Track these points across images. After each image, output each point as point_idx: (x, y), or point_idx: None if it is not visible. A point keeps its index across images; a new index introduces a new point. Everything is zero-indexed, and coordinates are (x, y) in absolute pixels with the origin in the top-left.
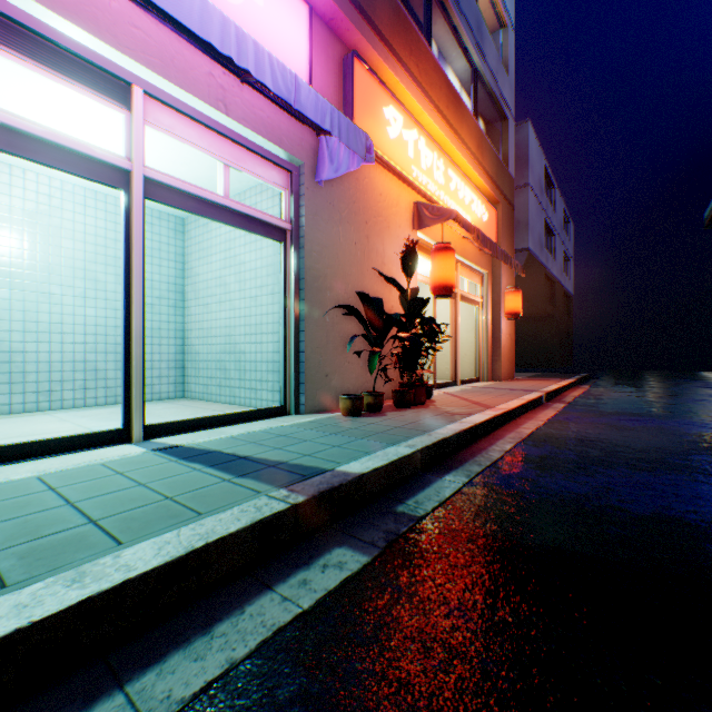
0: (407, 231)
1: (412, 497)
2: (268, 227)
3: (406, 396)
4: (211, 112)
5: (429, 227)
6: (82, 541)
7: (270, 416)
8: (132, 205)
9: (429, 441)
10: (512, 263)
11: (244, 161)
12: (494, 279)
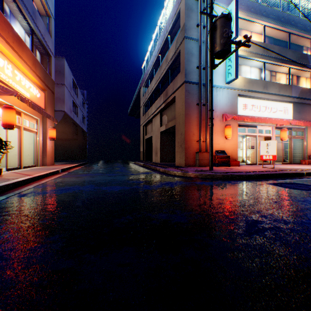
0: None
1: None
2: None
3: None
4: None
5: (2, 95)
6: None
7: None
8: None
9: None
10: (51, 117)
11: None
12: (44, 122)
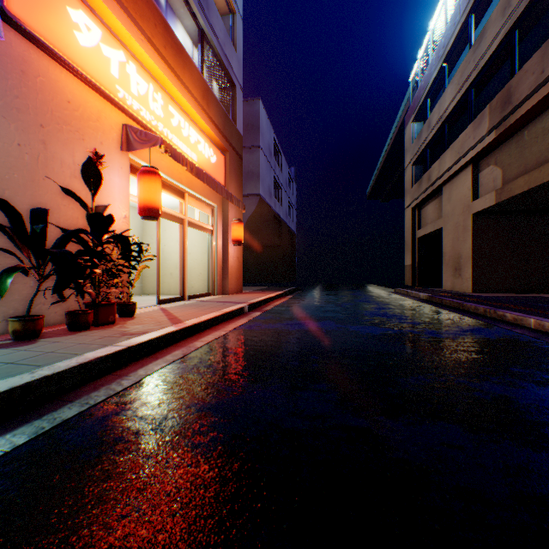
0: (115, 151)
1: None
2: None
3: (81, 318)
4: None
5: (139, 150)
6: None
7: None
8: None
9: (11, 385)
10: (234, 199)
11: None
12: (224, 212)
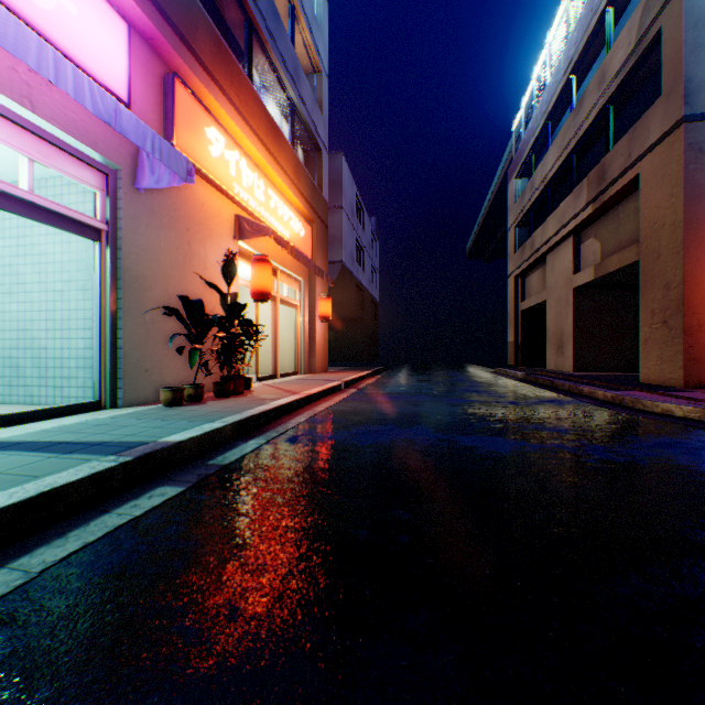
0: (230, 240)
1: (222, 455)
2: (82, 225)
3: (227, 387)
4: (15, 106)
5: (251, 239)
6: None
7: (84, 411)
8: None
9: (240, 417)
10: (324, 275)
11: (53, 158)
12: (311, 287)
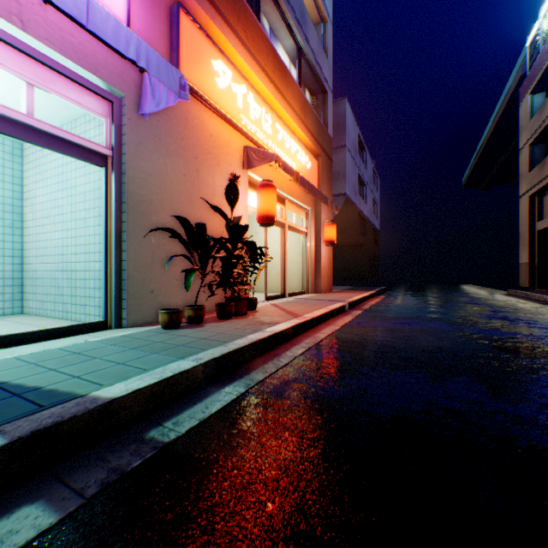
0: (238, 170)
1: (175, 417)
2: (85, 151)
3: (227, 309)
4: (4, 25)
5: (257, 167)
6: None
7: (88, 331)
8: None
9: (220, 352)
10: (328, 202)
11: (52, 83)
12: (317, 215)
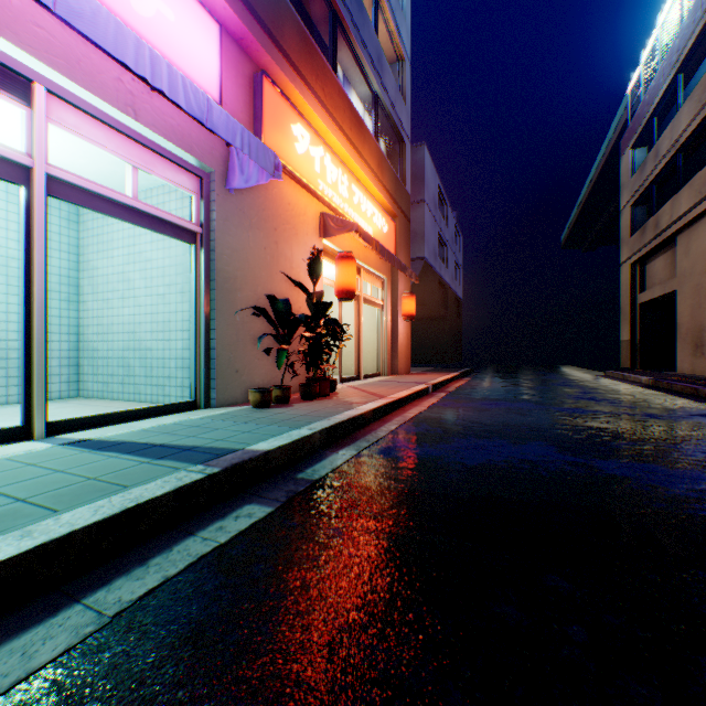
0: (315, 239)
1: (311, 467)
2: (179, 229)
3: (312, 389)
4: (120, 116)
5: (335, 236)
6: (18, 513)
7: (181, 411)
8: (34, 201)
9: (328, 424)
10: (408, 271)
11: (154, 165)
12: (394, 285)
